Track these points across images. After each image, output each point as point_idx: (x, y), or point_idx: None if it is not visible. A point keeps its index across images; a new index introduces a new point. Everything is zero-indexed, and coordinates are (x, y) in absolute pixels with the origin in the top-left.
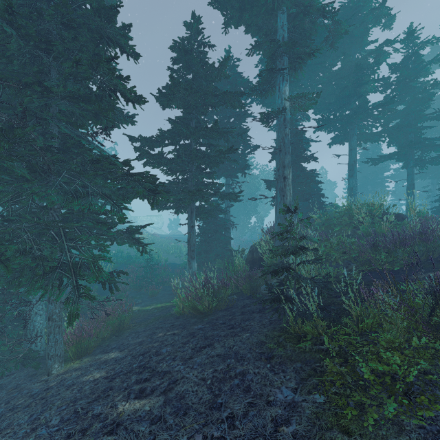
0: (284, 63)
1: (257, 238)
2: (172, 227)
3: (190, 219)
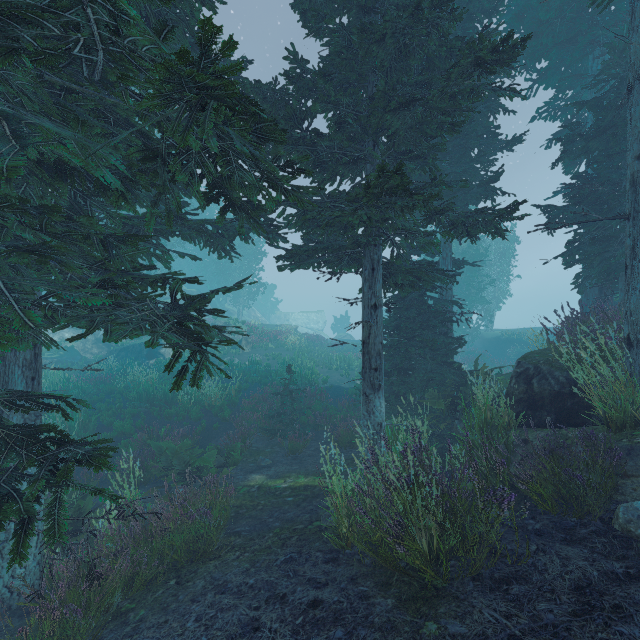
0: None
1: (482, 347)
2: (338, 328)
3: (369, 288)
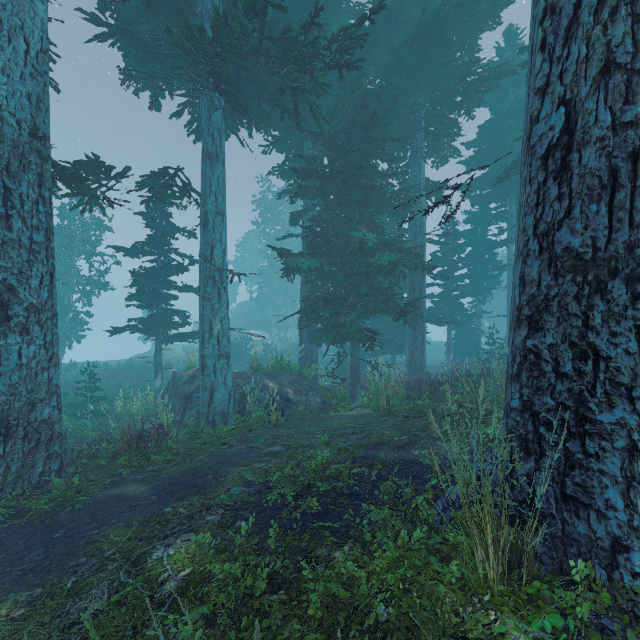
0: (512, 231)
1: None
2: None
3: (448, 329)
